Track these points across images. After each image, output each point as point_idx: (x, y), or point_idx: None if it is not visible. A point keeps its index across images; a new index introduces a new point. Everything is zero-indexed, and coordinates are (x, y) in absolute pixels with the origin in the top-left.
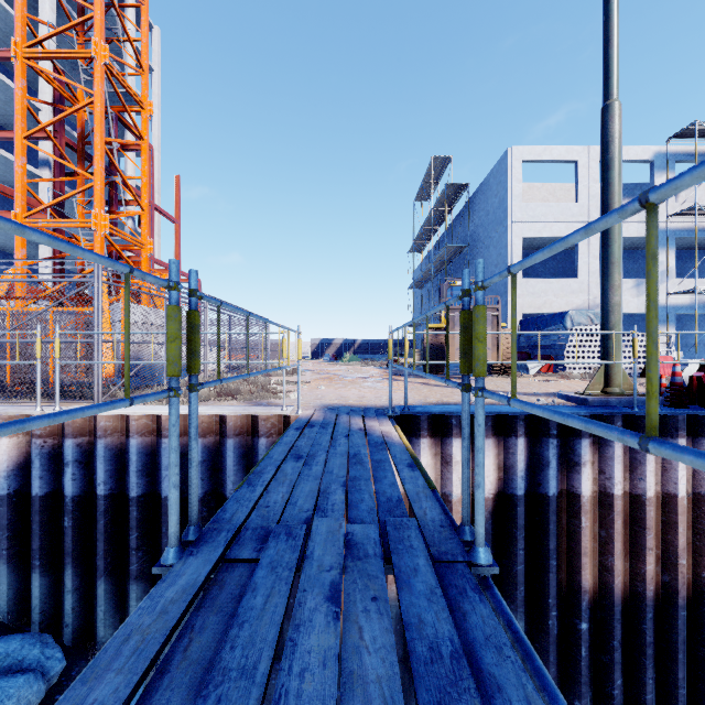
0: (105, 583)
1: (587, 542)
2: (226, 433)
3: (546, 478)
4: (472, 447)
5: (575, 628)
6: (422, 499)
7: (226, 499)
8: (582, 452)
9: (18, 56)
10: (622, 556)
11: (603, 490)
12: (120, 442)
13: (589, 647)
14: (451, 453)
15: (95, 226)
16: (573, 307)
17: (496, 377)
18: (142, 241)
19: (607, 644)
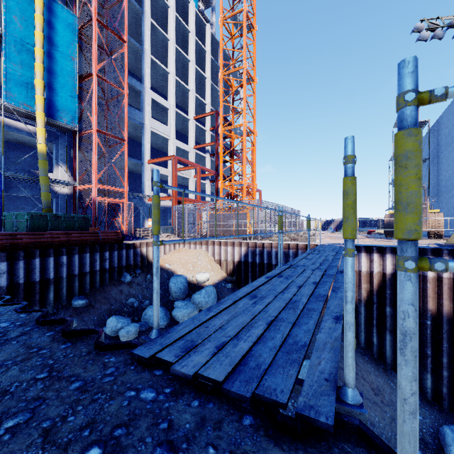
0: None
1: (430, 293)
2: (298, 248)
3: None
4: (382, 257)
5: (425, 323)
6: None
7: None
8: None
9: (221, 131)
10: (448, 301)
11: (439, 276)
12: (269, 250)
13: (432, 331)
14: (373, 258)
15: (244, 183)
16: None
17: (430, 239)
18: (254, 185)
19: (440, 331)
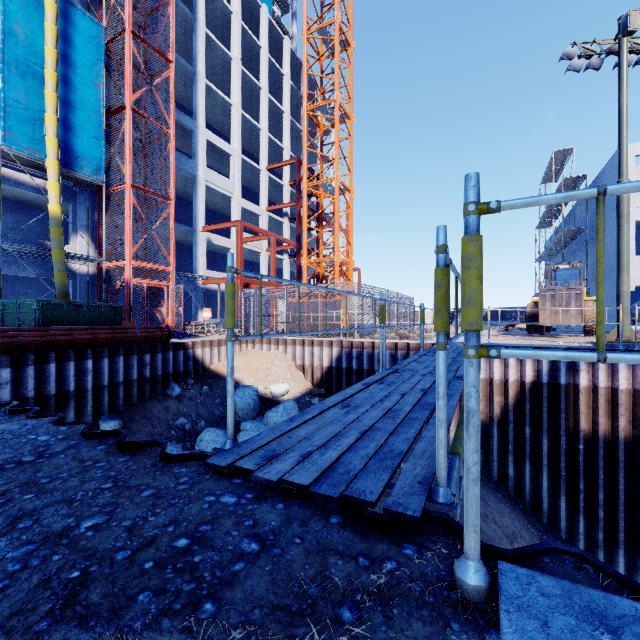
0: None
1: (582, 407)
2: (410, 349)
3: (559, 376)
4: (520, 361)
5: (576, 448)
6: None
7: None
8: (579, 365)
9: (304, 187)
10: (606, 418)
11: (593, 385)
12: (370, 351)
13: (585, 458)
14: (508, 362)
15: (336, 260)
16: None
17: (587, 337)
18: (350, 262)
19: (595, 458)
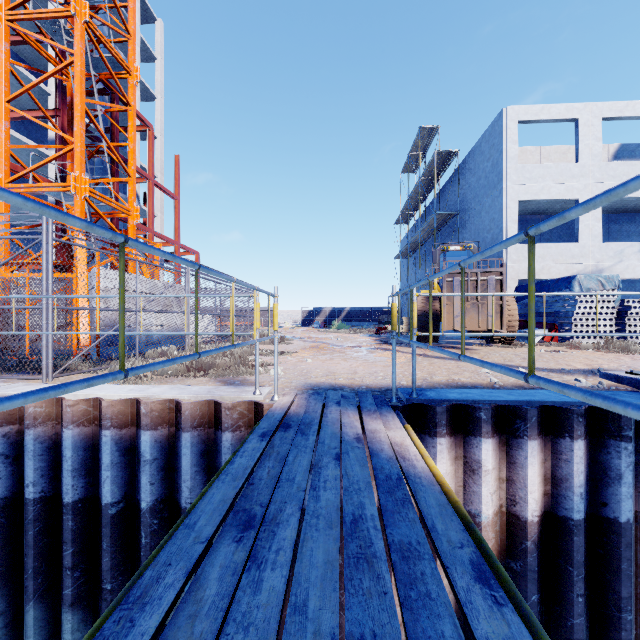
0: (34, 608)
1: None
2: (181, 425)
3: (616, 497)
4: (506, 450)
5: None
6: None
7: (181, 510)
8: None
9: (0, 19)
10: None
11: None
12: (55, 432)
13: None
14: (478, 458)
15: (74, 189)
16: (573, 273)
17: (496, 346)
18: (129, 208)
19: None
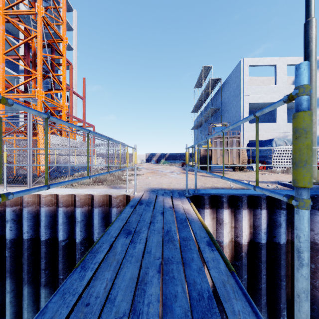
0: (27, 288)
1: None
2: (94, 205)
3: (279, 233)
4: (234, 214)
5: None
6: (231, 295)
7: (94, 242)
8: None
9: (0, 14)
10: None
11: (312, 241)
12: (36, 209)
13: None
14: (222, 218)
15: (37, 97)
16: (274, 137)
17: (237, 172)
18: (62, 105)
19: None
